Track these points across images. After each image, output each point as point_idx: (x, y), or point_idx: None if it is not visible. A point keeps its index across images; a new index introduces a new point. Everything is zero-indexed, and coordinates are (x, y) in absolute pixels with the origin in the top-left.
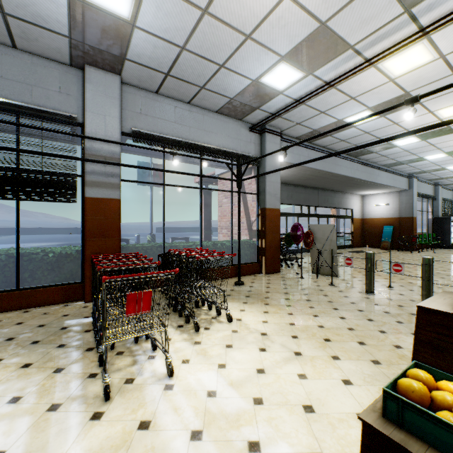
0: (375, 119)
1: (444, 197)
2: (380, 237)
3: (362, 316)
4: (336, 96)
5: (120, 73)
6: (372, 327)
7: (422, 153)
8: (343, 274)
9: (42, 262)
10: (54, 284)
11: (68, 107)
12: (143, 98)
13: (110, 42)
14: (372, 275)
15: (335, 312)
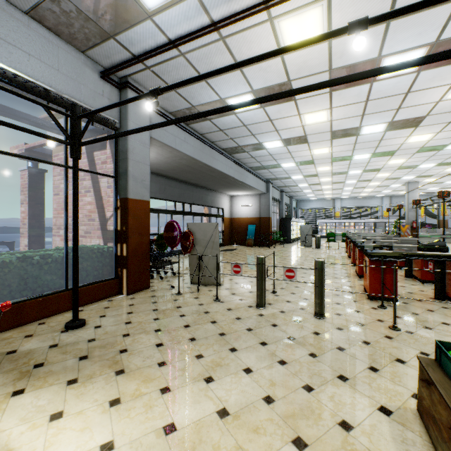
0: (255, 109)
1: (286, 202)
2: (245, 235)
3: (270, 355)
4: (223, 57)
5: None
6: (292, 380)
7: (281, 160)
8: (225, 281)
9: None
10: None
11: None
12: None
13: None
14: (264, 284)
15: (235, 358)
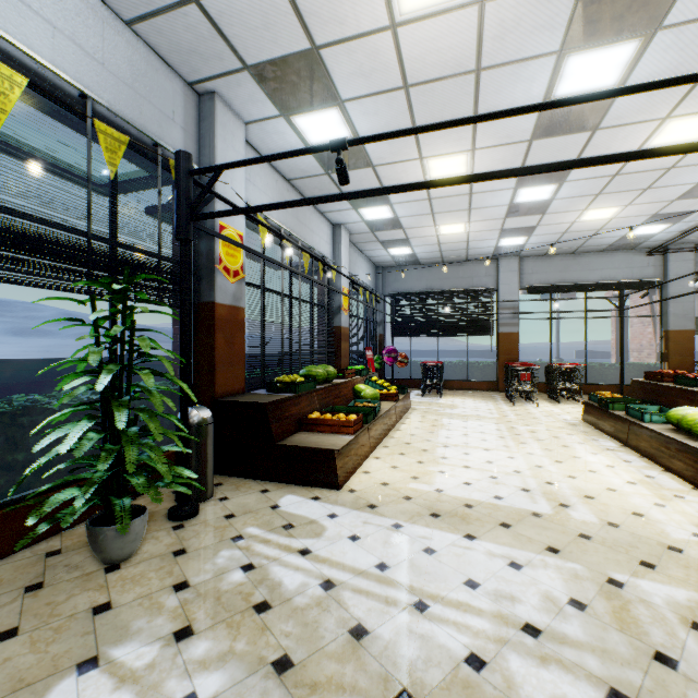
0: None
1: None
2: None
3: None
4: None
5: (518, 255)
6: None
7: None
8: None
9: (477, 368)
10: (482, 380)
11: (489, 283)
12: (534, 263)
13: (513, 250)
14: None
15: None
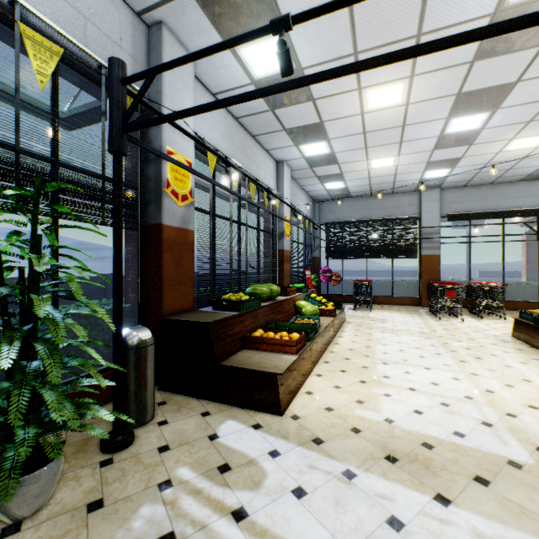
0: None
1: None
2: None
3: None
4: None
5: (440, 187)
6: None
7: None
8: None
9: (401, 286)
10: (406, 296)
11: (412, 212)
12: (454, 193)
13: (435, 182)
14: None
15: None
